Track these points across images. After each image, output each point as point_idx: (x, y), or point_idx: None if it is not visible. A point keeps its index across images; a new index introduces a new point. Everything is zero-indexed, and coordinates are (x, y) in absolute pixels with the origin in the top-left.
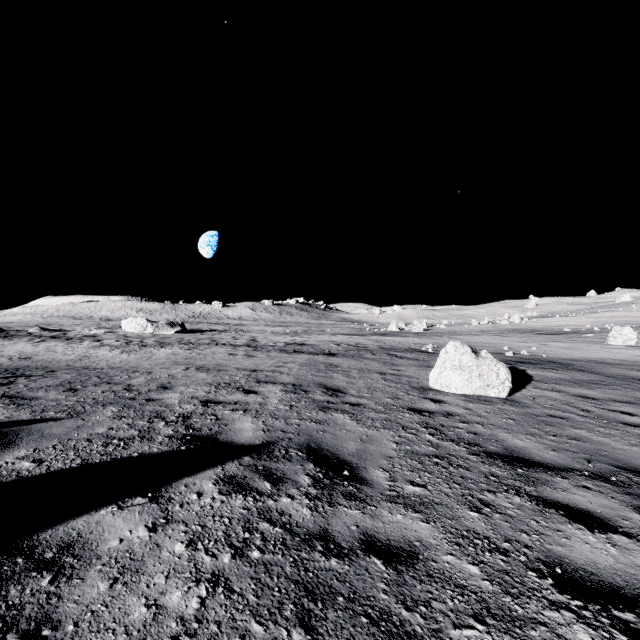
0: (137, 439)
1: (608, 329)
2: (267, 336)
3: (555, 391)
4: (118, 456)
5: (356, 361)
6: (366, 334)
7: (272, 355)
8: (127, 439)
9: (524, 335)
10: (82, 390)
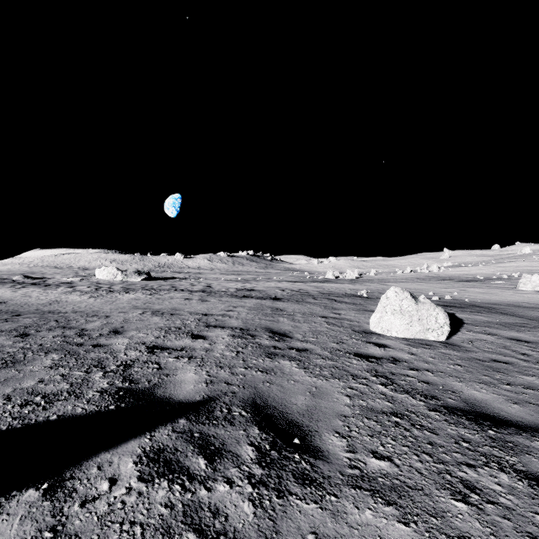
0: (64, 395)
1: (515, 277)
2: (221, 283)
3: (488, 334)
4: (32, 420)
5: (300, 305)
6: (307, 281)
7: (224, 300)
8: (52, 395)
9: (443, 282)
10: (33, 335)
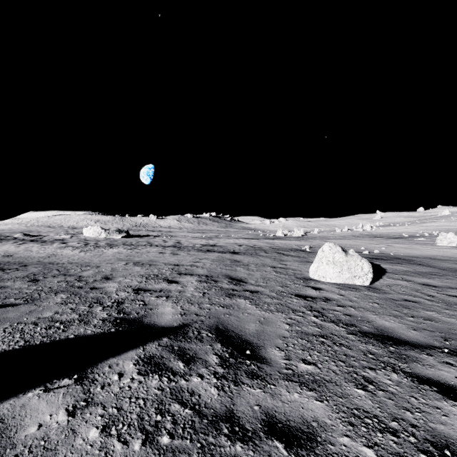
0: (76, 322)
1: (435, 234)
2: (188, 240)
3: (405, 280)
4: (56, 338)
5: (253, 258)
6: (260, 238)
7: (191, 253)
8: (68, 322)
9: (374, 239)
10: (42, 280)
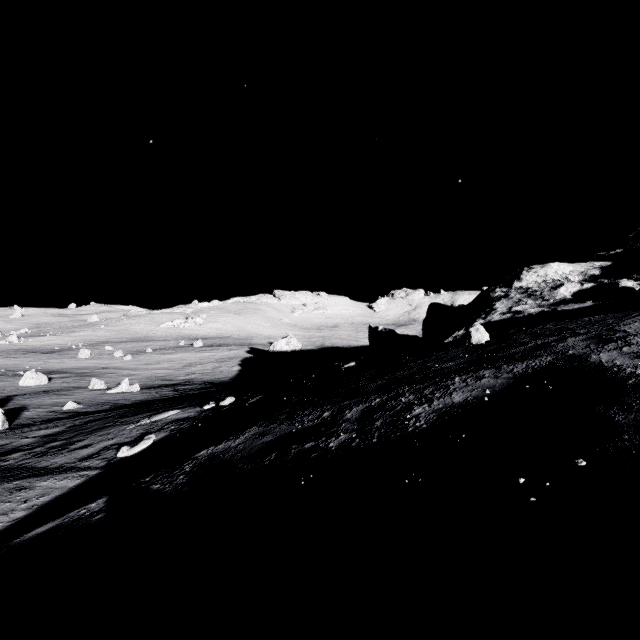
0: None
1: (81, 346)
2: None
3: (60, 380)
4: None
5: None
6: None
7: None
8: None
9: (30, 355)
10: None
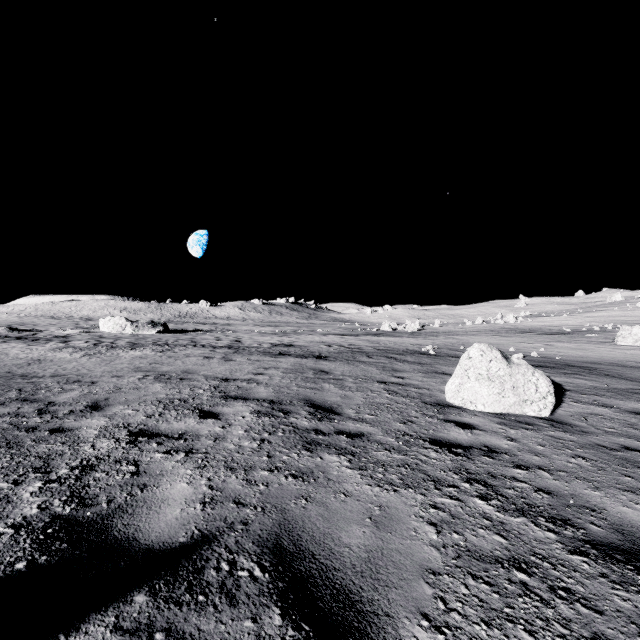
0: None
1: (609, 329)
2: (253, 336)
3: (602, 406)
4: None
5: (351, 366)
6: (358, 334)
7: (253, 359)
8: None
9: (524, 335)
10: None
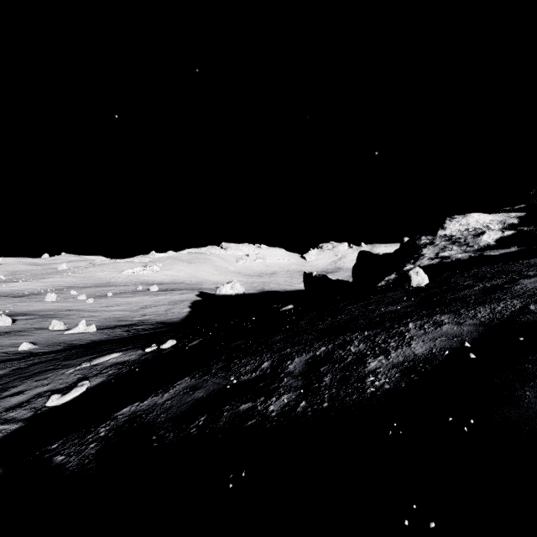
0: None
1: (49, 291)
2: None
3: (24, 322)
4: None
5: None
6: None
7: None
8: None
9: (1, 299)
10: None
